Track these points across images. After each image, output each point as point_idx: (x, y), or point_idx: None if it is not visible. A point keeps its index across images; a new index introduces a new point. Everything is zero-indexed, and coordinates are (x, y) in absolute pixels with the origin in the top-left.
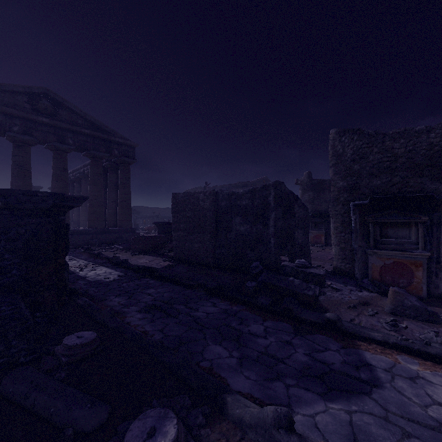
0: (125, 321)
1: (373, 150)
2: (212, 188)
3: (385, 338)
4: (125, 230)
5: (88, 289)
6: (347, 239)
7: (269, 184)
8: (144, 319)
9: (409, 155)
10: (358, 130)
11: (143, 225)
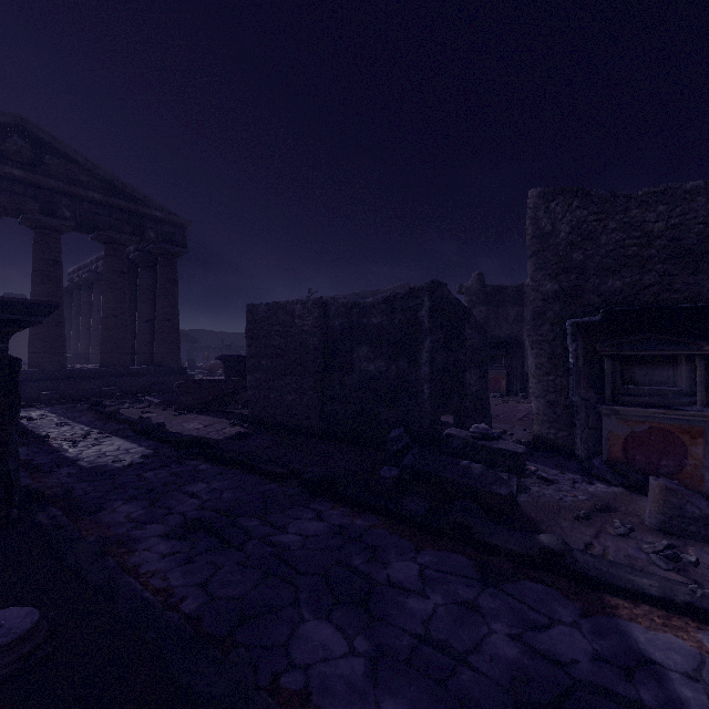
0: (129, 562)
1: (607, 225)
2: None
3: (667, 590)
4: (168, 370)
5: (73, 485)
6: (559, 386)
7: (421, 287)
8: (172, 555)
9: (674, 234)
10: (581, 190)
11: (204, 361)
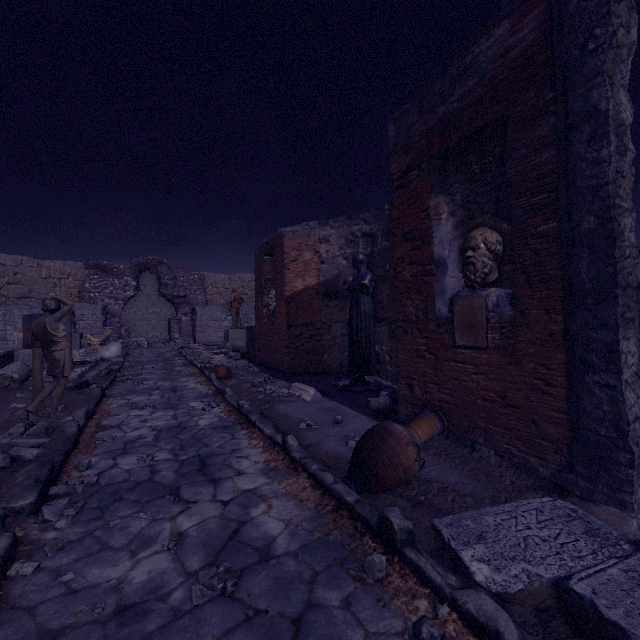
0: None
1: None
2: None
3: None
4: None
5: None
6: None
7: None
8: None
9: None
10: None
11: None
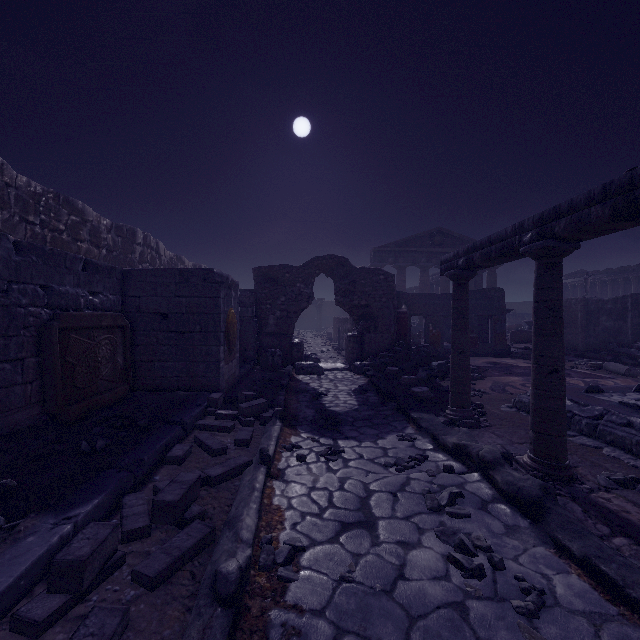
0: None
1: None
2: (602, 272)
3: None
4: None
5: None
6: None
7: (627, 295)
8: None
9: None
10: None
11: None
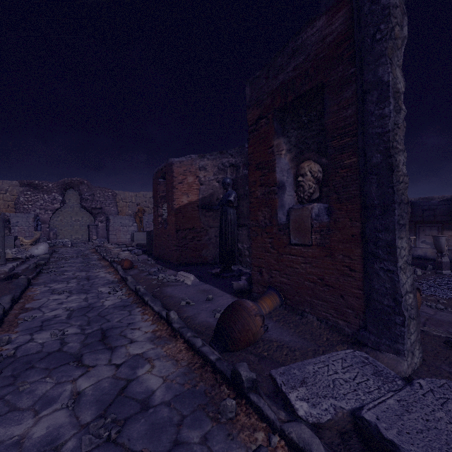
0: None
1: None
2: None
3: None
4: None
5: None
6: None
7: None
8: None
9: None
10: None
11: None
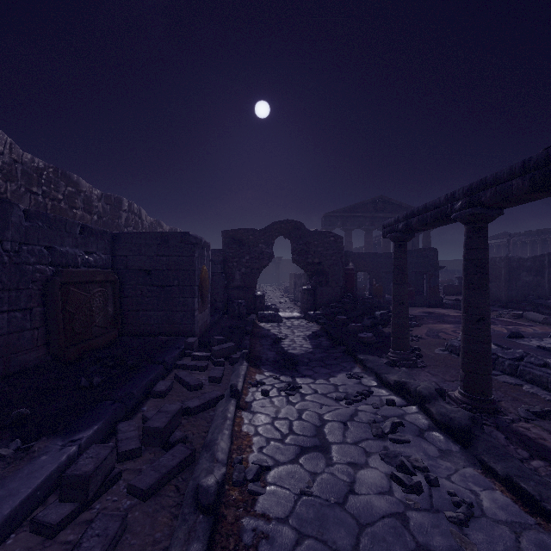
0: None
1: None
2: (523, 234)
3: None
4: None
5: None
6: None
7: (544, 254)
8: None
9: None
10: None
11: None
